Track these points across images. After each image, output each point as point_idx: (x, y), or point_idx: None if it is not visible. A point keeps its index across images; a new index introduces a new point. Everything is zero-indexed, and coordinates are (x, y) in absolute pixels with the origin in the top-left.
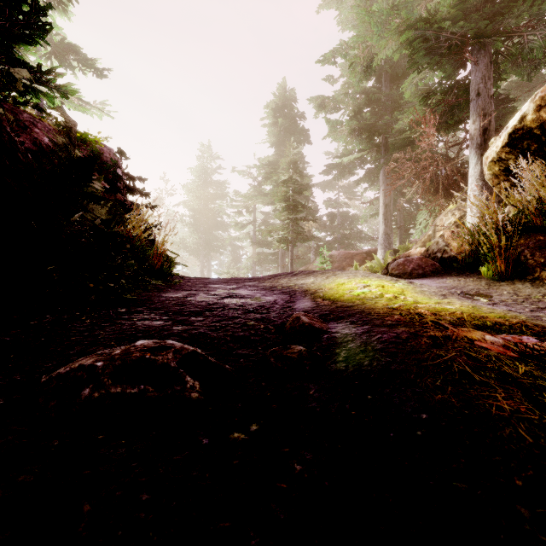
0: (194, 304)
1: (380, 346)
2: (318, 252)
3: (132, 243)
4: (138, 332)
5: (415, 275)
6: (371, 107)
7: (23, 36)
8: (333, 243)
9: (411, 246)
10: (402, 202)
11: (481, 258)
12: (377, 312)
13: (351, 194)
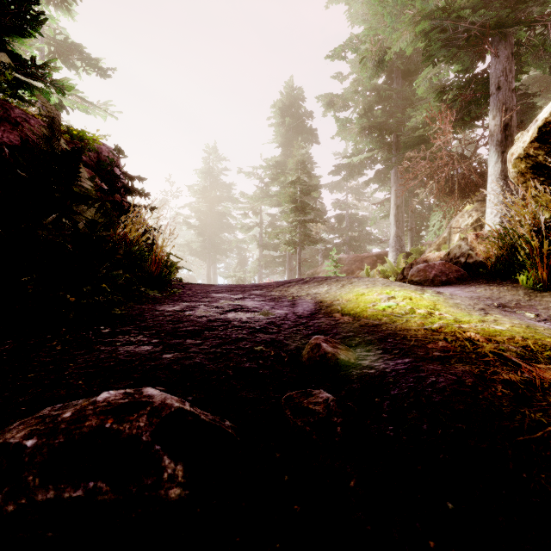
0: (191, 321)
1: (439, 398)
2: (326, 255)
3: (129, 248)
4: (118, 363)
5: (438, 282)
6: (382, 105)
7: (15, 27)
8: (342, 245)
9: (424, 248)
10: (415, 203)
11: (515, 265)
12: (414, 336)
13: (359, 195)
